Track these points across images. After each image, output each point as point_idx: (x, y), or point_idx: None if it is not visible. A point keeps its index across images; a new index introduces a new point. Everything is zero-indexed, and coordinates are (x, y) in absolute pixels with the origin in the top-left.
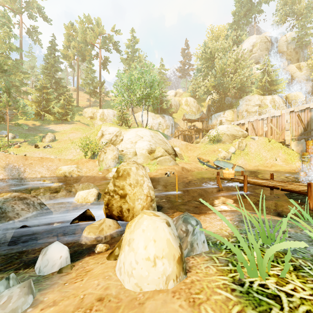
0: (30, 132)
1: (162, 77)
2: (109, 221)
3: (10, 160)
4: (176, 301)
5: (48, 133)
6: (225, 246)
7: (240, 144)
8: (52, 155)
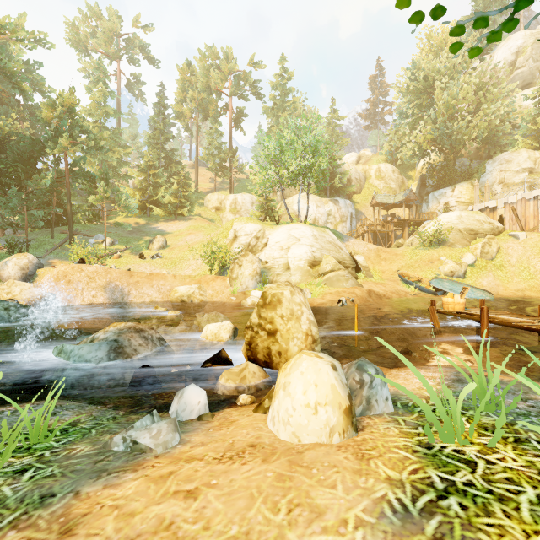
0: (133, 235)
1: (334, 131)
2: (253, 367)
3: (111, 276)
4: (341, 454)
5: (156, 236)
6: (420, 409)
7: (486, 247)
8: (163, 269)
